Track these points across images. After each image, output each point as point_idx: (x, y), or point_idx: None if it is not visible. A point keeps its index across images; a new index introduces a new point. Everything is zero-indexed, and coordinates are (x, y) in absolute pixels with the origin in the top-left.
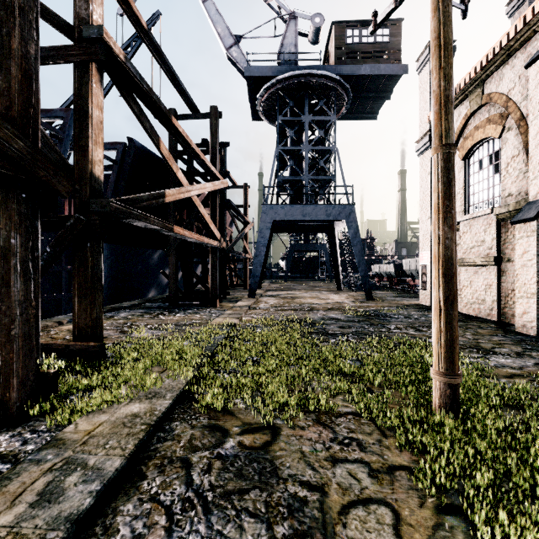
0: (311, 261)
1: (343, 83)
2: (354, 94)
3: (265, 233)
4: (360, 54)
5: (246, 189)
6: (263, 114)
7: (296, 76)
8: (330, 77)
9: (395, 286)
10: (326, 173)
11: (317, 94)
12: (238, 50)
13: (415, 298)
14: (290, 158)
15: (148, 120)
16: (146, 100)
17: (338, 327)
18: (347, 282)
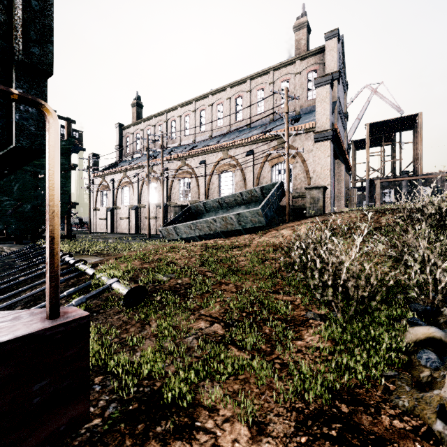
0: None
1: None
2: None
3: None
4: None
5: None
6: None
7: None
8: None
9: (79, 229)
10: None
11: None
12: None
13: None
14: None
15: None
16: None
17: None
18: None
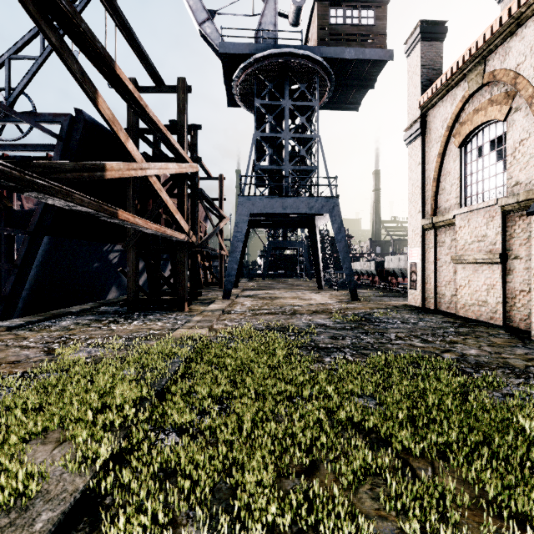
0: (289, 258)
1: (326, 67)
2: (337, 81)
3: (242, 227)
4: (344, 36)
5: (221, 180)
6: (239, 98)
7: (276, 55)
8: (313, 58)
9: (376, 284)
10: (307, 165)
11: (298, 78)
12: (212, 26)
13: (401, 298)
14: (269, 147)
15: (77, 61)
16: (71, 30)
17: (329, 337)
18: (327, 280)
